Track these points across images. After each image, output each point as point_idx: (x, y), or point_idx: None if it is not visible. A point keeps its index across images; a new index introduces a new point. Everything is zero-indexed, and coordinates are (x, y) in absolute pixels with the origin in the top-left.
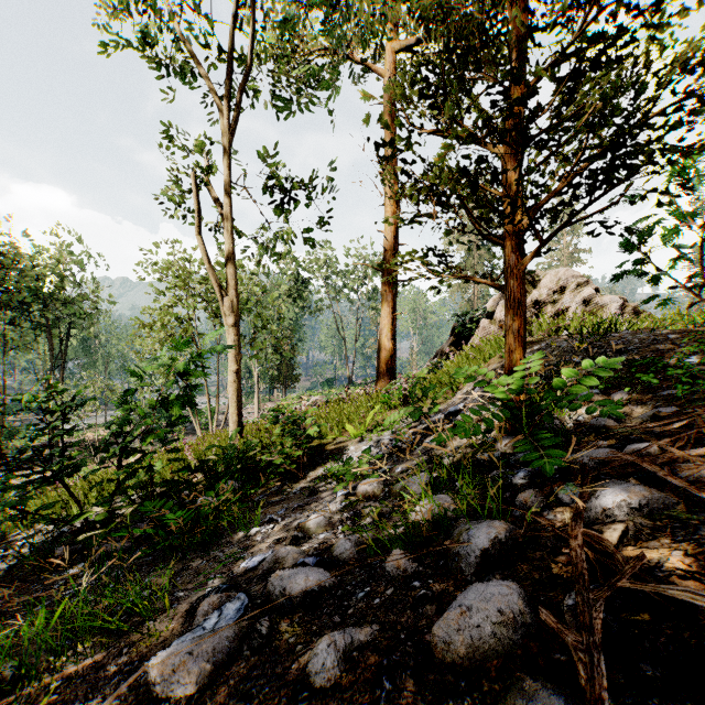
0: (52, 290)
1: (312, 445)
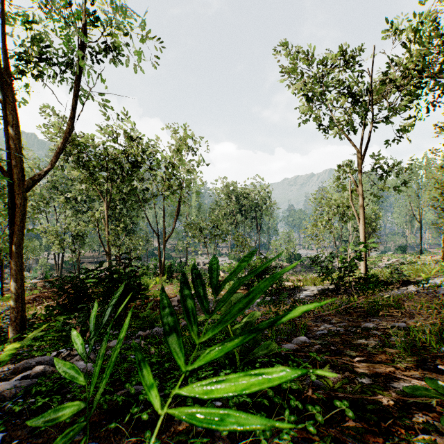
0: (258, 203)
1: (405, 277)
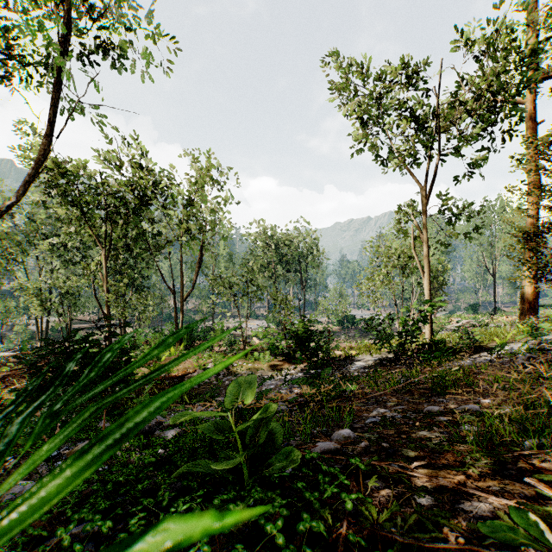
0: (303, 252)
1: (477, 343)
